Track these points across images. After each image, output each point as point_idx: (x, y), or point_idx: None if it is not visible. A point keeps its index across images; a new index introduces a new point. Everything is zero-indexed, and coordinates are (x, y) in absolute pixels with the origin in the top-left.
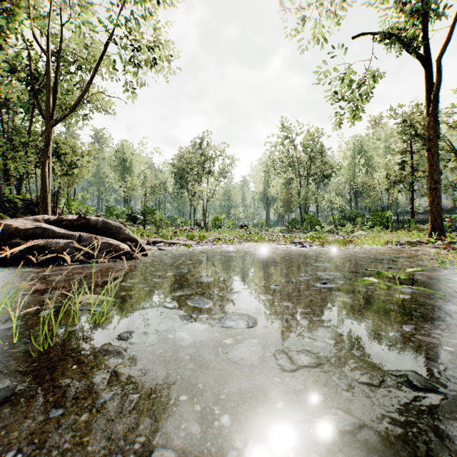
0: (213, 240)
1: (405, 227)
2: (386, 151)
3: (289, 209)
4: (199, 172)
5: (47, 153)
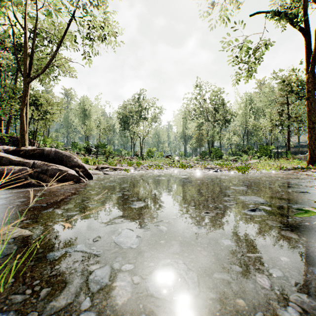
0: (146, 166)
1: (283, 157)
2: (269, 103)
3: (200, 144)
4: (137, 118)
5: (25, 102)
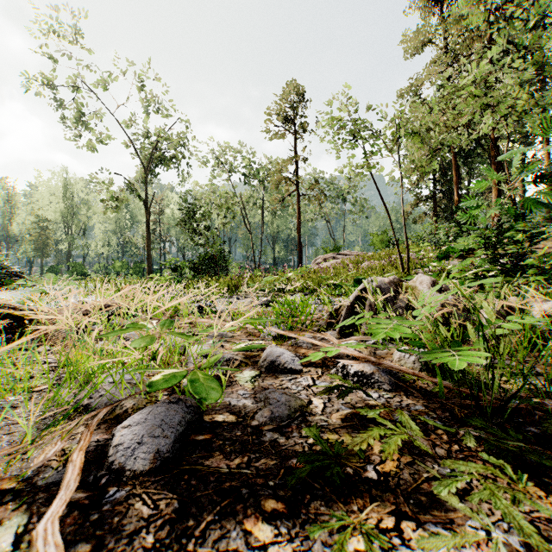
0: None
1: None
2: None
3: (44, 253)
4: None
5: None
